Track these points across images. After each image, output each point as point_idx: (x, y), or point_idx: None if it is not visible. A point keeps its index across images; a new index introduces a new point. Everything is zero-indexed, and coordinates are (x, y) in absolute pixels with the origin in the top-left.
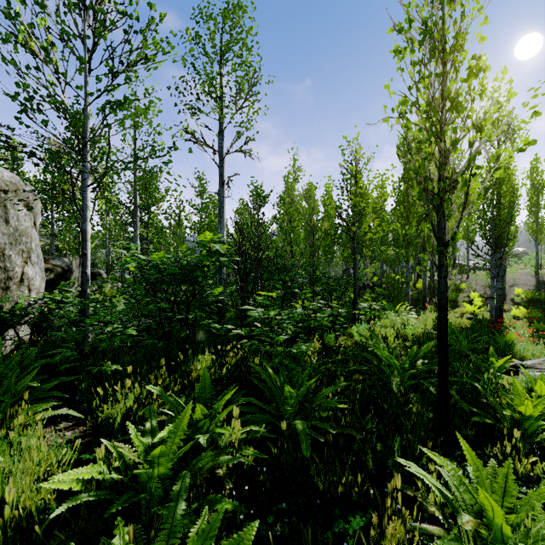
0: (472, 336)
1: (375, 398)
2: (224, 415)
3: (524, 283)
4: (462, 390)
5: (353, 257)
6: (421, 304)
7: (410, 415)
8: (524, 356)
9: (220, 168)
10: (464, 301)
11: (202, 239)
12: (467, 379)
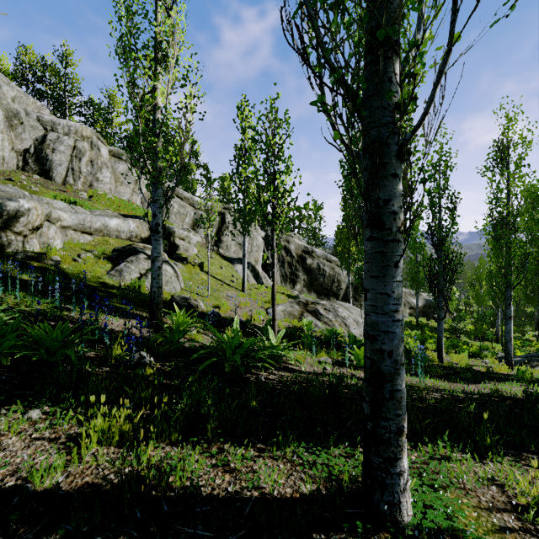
0: None
1: None
2: None
3: None
4: None
5: None
6: None
7: None
8: None
9: None
10: None
11: None
12: None
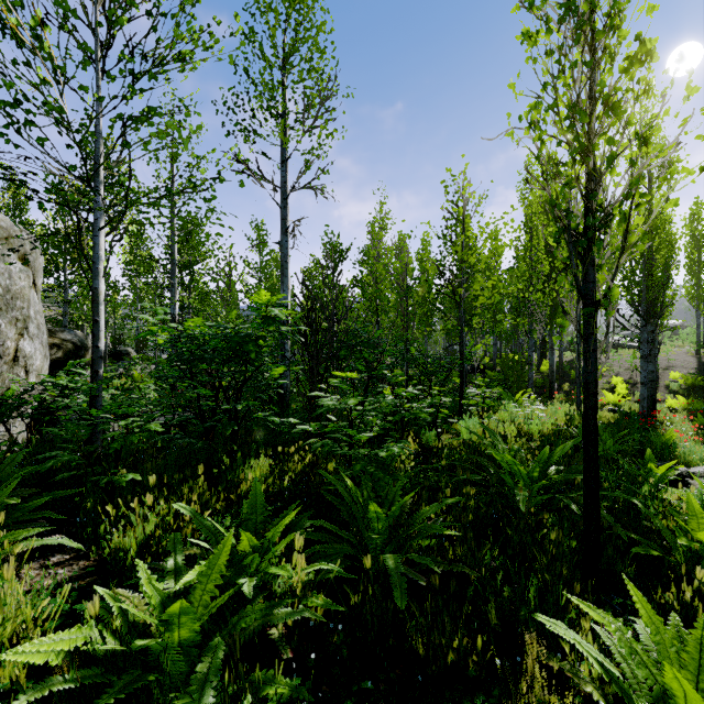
0: (619, 434)
1: (493, 519)
2: (282, 547)
3: (682, 364)
4: (615, 508)
5: (460, 329)
6: (547, 392)
7: (543, 543)
8: (691, 461)
9: (282, 209)
10: (604, 388)
11: (255, 301)
12: (622, 493)
